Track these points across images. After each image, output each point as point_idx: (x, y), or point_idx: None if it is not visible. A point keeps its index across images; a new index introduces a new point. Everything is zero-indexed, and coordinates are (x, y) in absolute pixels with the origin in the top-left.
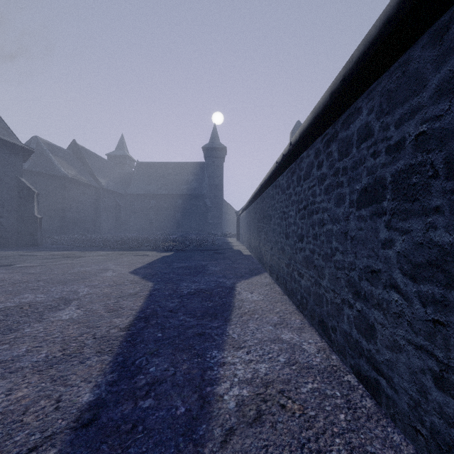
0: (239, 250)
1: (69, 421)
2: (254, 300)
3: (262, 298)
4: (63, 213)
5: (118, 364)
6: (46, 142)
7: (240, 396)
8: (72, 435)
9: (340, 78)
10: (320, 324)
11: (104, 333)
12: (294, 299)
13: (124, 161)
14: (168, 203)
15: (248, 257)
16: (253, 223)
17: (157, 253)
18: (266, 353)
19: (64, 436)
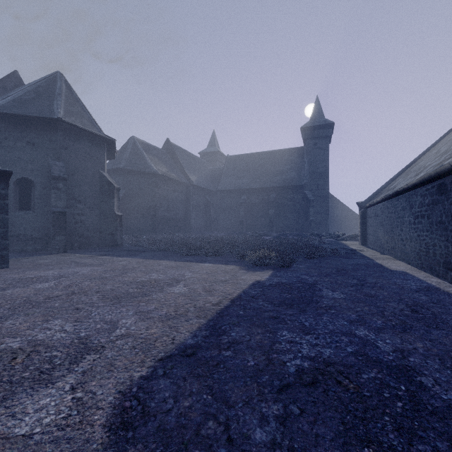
0: (410, 275)
1: None
2: None
3: None
4: (154, 211)
5: None
6: (142, 141)
7: None
8: None
9: None
10: None
11: None
12: None
13: (215, 157)
14: (260, 198)
15: None
16: None
17: (242, 272)
18: None
19: None
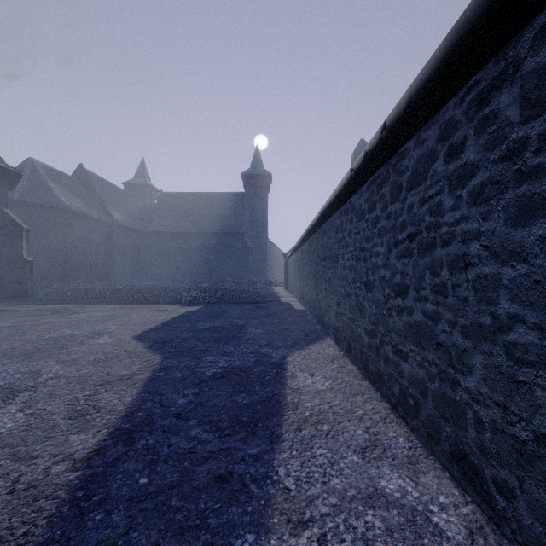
0: (288, 303)
1: None
2: (317, 390)
3: (330, 386)
4: (65, 255)
5: None
6: (44, 165)
7: None
8: None
9: None
10: (458, 460)
11: (37, 476)
12: (385, 390)
13: (145, 191)
14: (199, 243)
15: (301, 313)
16: (308, 267)
17: (180, 307)
18: (360, 544)
19: None
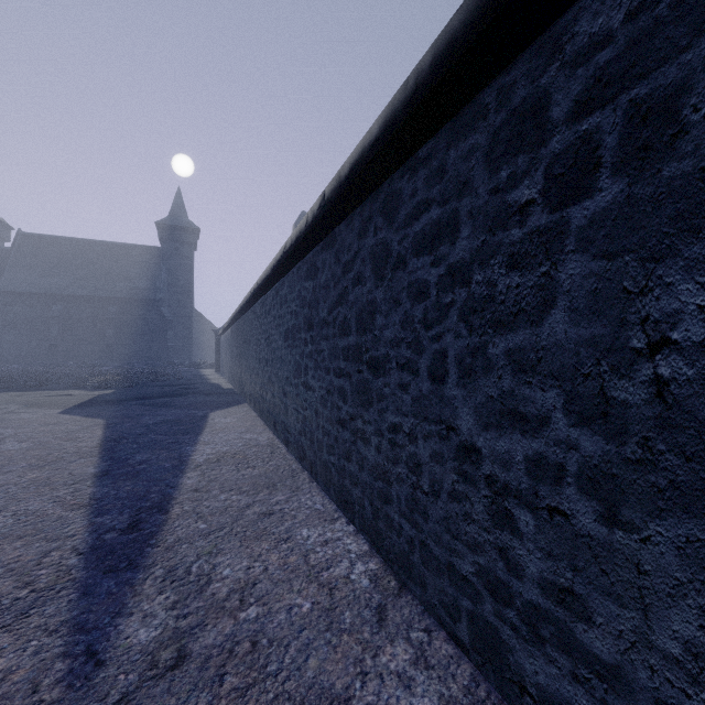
0: (218, 384)
1: (89, 476)
2: (227, 422)
3: (236, 420)
4: None
5: (107, 459)
6: None
7: (208, 458)
8: (97, 478)
9: (273, 264)
10: (274, 425)
11: (76, 451)
12: (264, 416)
13: None
14: (89, 311)
15: (229, 390)
16: (236, 348)
17: (87, 392)
18: (229, 444)
19: (92, 479)
